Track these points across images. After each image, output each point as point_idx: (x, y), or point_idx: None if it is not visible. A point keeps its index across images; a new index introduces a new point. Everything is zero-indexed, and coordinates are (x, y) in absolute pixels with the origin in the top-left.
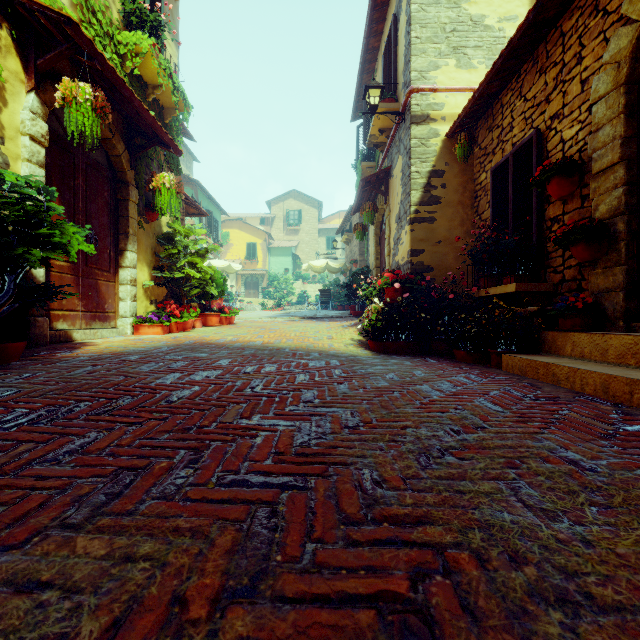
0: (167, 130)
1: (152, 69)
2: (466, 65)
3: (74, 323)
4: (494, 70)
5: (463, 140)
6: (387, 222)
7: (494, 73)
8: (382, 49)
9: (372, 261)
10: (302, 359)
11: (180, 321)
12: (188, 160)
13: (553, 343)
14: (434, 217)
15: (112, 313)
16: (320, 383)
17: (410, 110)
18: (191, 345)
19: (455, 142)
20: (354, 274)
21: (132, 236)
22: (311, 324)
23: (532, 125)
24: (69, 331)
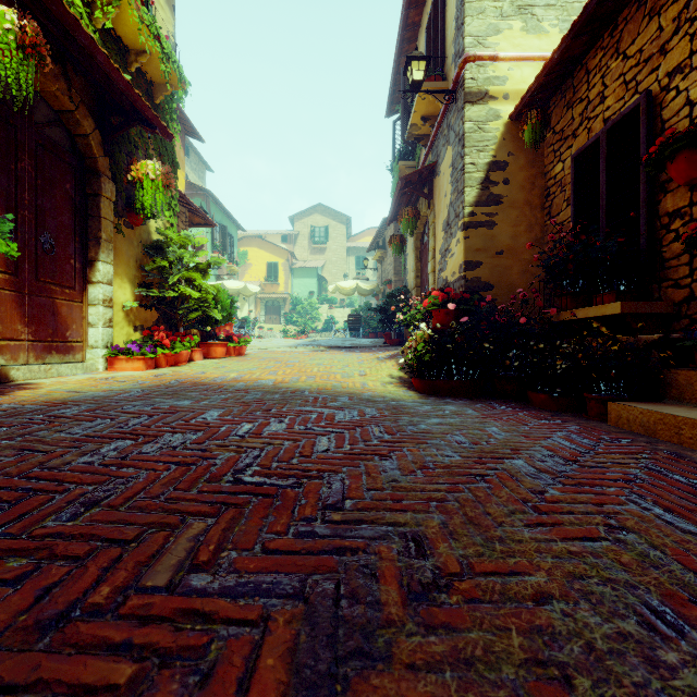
0: (158, 113)
1: (133, 27)
2: (535, 29)
3: (16, 357)
4: (585, 16)
5: (535, 119)
6: (431, 231)
7: (584, 21)
8: (424, 23)
9: (411, 280)
10: (326, 407)
11: (170, 353)
12: (201, 169)
13: (687, 387)
14: (494, 221)
15: (78, 343)
16: (352, 457)
17: (464, 86)
18: (176, 386)
19: (524, 122)
20: (390, 295)
21: (106, 242)
22: (339, 355)
23: (636, 89)
24: (3, 368)
